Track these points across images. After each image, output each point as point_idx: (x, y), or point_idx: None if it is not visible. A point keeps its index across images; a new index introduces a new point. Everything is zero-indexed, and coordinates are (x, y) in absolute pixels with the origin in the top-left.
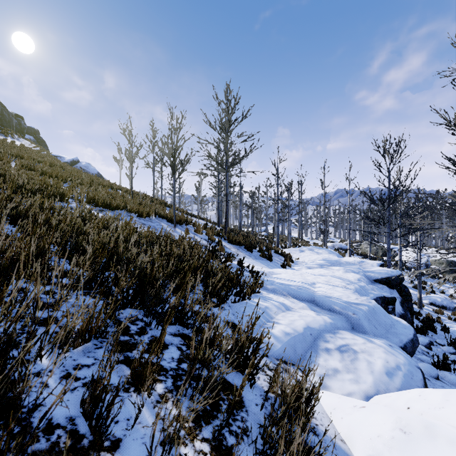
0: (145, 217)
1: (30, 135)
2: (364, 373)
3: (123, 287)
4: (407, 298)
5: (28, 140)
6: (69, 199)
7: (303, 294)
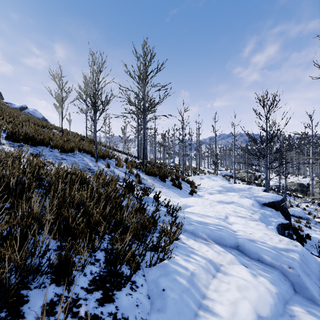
0: (68, 153)
1: None
2: None
3: None
4: (288, 218)
5: None
6: None
7: (226, 238)
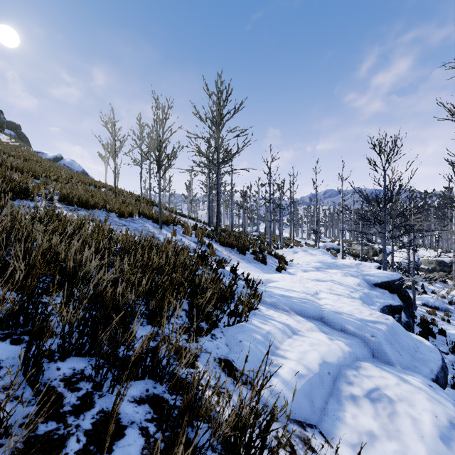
0: (127, 217)
1: (10, 129)
2: (412, 440)
3: (64, 325)
4: (408, 303)
5: (6, 134)
6: (37, 197)
7: (309, 310)
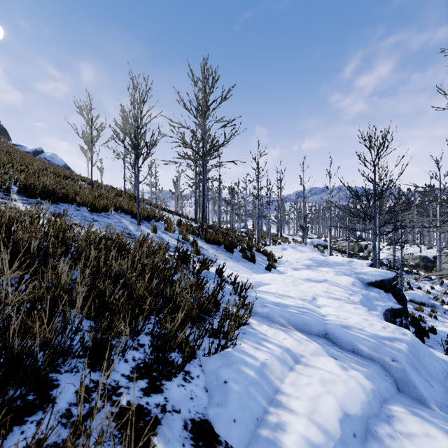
0: (100, 212)
1: None
2: None
3: None
4: (402, 303)
5: None
6: None
7: (310, 323)
